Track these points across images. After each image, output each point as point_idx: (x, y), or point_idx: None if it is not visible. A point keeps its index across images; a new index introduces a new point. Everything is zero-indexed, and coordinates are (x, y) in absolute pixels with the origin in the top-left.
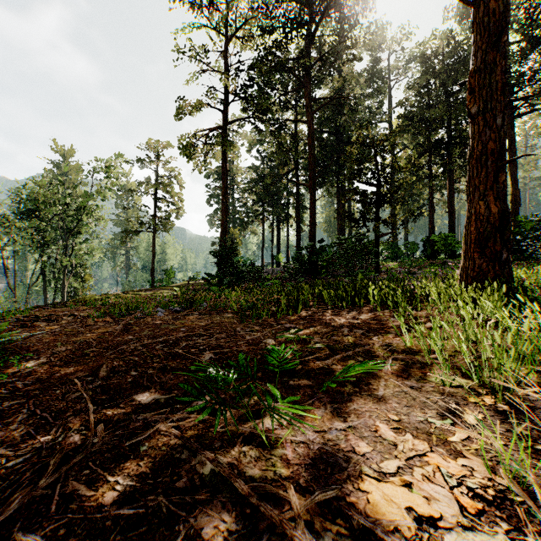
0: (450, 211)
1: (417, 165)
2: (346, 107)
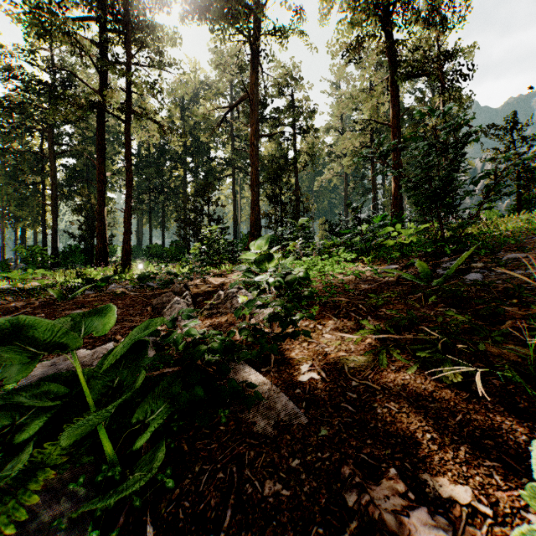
0: (162, 231)
1: (140, 200)
2: (85, 155)
